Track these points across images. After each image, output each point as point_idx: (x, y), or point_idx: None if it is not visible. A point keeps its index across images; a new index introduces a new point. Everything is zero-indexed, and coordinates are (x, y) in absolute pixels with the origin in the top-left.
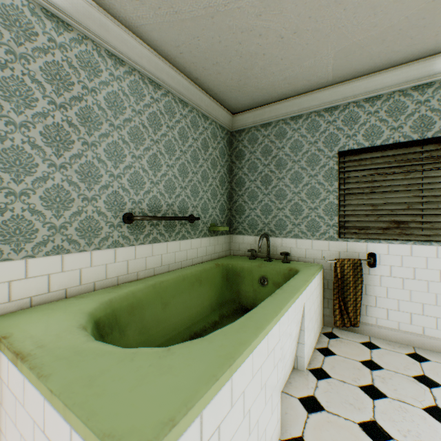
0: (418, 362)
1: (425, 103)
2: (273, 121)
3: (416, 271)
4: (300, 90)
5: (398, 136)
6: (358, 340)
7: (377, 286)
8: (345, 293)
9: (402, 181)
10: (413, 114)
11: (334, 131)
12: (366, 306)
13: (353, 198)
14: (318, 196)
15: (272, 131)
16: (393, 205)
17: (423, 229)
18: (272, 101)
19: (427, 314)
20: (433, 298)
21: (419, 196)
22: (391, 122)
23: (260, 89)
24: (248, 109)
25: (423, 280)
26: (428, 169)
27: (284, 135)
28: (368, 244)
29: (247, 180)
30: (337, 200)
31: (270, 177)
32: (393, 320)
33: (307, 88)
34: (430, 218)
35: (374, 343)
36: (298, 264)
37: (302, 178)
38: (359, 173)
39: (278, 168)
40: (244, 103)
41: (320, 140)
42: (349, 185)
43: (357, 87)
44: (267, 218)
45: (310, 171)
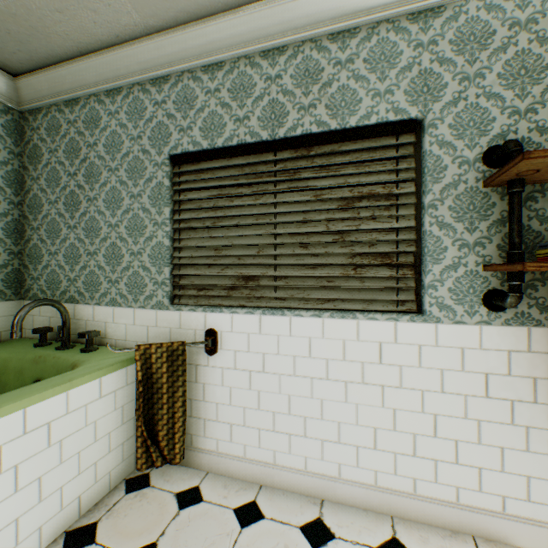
0: (240, 529)
1: (277, 80)
2: (82, 96)
3: (267, 358)
4: (102, 36)
5: (245, 133)
6: (180, 486)
7: (220, 385)
8: (156, 405)
9: (253, 209)
10: (262, 96)
11: (165, 120)
12: (205, 421)
13: (192, 235)
14: (144, 231)
15: (81, 115)
16: (242, 249)
17: (278, 288)
18: (69, 56)
19: (280, 429)
20: (287, 402)
21: (274, 235)
22: (237, 108)
23: (9, 13)
24: (35, 67)
25: (275, 373)
26: (283, 189)
27: (97, 122)
28: (209, 315)
29: (46, 202)
30: (171, 239)
31: (78, 196)
32: (238, 441)
33: (111, 33)
34: (285, 271)
35: (202, 490)
36: (101, 355)
37: (123, 200)
38: (199, 195)
39: (90, 181)
40: (9, 48)
41: (146, 135)
42: (187, 214)
43: (188, 43)
44: (74, 269)
45: (133, 188)
